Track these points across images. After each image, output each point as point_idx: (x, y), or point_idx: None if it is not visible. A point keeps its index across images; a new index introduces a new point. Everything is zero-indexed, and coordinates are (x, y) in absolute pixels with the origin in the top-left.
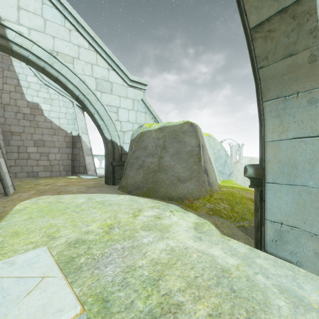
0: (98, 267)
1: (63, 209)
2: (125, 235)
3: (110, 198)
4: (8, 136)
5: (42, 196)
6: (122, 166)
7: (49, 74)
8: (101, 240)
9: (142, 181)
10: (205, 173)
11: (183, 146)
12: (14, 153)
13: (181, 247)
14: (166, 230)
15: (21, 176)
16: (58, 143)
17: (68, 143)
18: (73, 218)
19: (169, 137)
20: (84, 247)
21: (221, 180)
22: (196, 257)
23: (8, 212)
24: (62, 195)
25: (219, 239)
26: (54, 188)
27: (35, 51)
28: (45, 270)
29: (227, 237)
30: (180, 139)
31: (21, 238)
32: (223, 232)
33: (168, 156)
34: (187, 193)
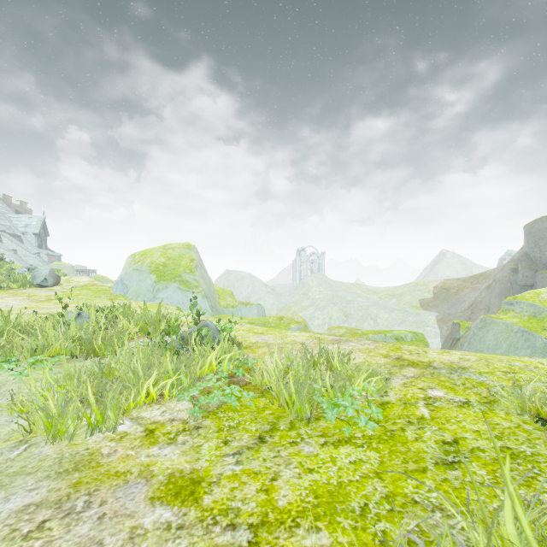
0: None
1: None
2: None
3: None
4: None
5: None
6: None
7: None
8: None
9: None
10: None
11: None
12: None
13: None
14: None
15: None
16: None
17: None
18: None
19: None
20: None
21: None
22: None
23: None
24: None
25: None
26: None
27: None
28: None
29: None
30: None
31: None
32: None
33: None
34: None
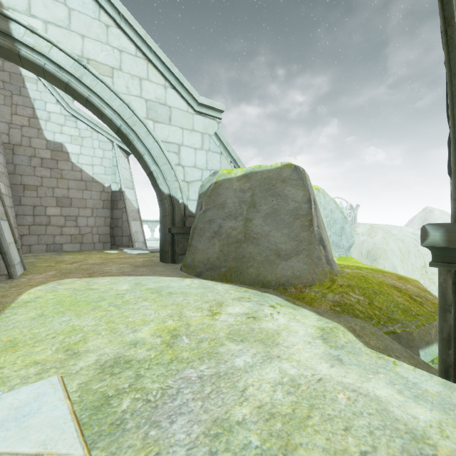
0: (156, 422)
1: (95, 300)
2: (202, 349)
3: (169, 283)
4: (19, 191)
5: (65, 280)
6: (186, 235)
7: (75, 93)
8: (160, 361)
9: (218, 257)
10: (321, 245)
11: (283, 202)
12: (28, 216)
13: (310, 379)
14: (272, 341)
15: (37, 249)
16: (91, 202)
17: (106, 202)
18: (111, 317)
19: (261, 189)
20: (130, 375)
21: (336, 257)
22: (346, 402)
23: (8, 304)
24: (94, 278)
25: (374, 360)
26: (84, 268)
27: (55, 56)
28: (49, 436)
29: (389, 358)
30: (278, 192)
31: (20, 353)
32: (369, 345)
33: (259, 218)
34: (292, 276)
